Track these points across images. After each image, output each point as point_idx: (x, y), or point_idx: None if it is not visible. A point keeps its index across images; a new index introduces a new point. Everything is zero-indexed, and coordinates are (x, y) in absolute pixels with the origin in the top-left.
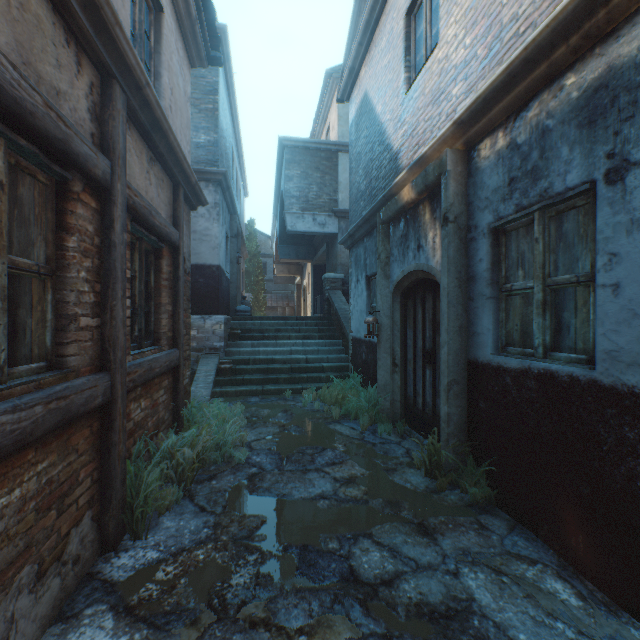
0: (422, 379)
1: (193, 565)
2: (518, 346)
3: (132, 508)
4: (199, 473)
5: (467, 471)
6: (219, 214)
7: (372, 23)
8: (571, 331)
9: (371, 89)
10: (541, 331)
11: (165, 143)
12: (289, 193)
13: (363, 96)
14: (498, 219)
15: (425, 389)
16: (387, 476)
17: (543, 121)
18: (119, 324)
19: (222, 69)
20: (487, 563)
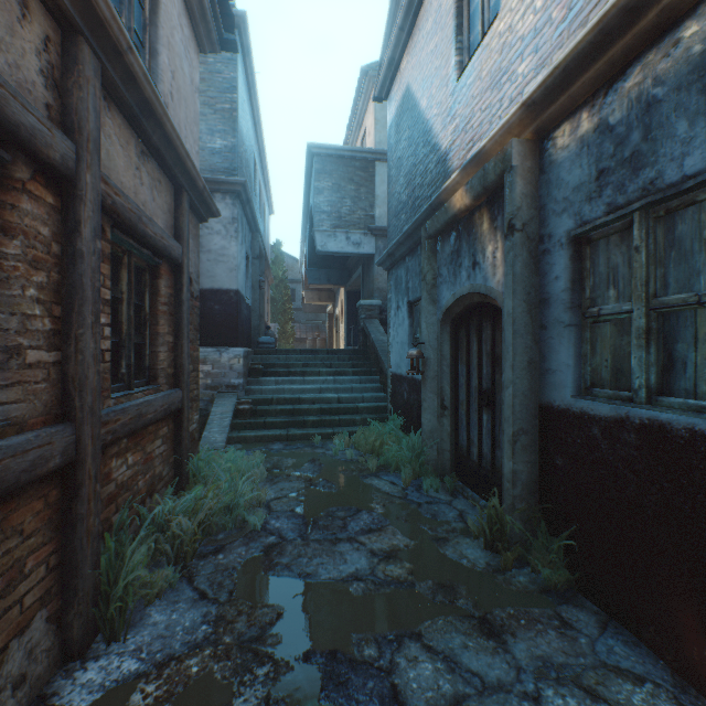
0: (478, 425)
1: (182, 683)
2: (609, 387)
3: (108, 599)
4: (204, 543)
5: (539, 544)
6: (237, 231)
7: (415, 2)
8: (688, 369)
9: (414, 81)
10: (644, 368)
11: (161, 133)
12: (319, 208)
13: (404, 91)
14: (581, 224)
15: (481, 437)
16: (437, 548)
17: (648, 90)
18: (88, 359)
19: (241, 64)
20: (577, 680)
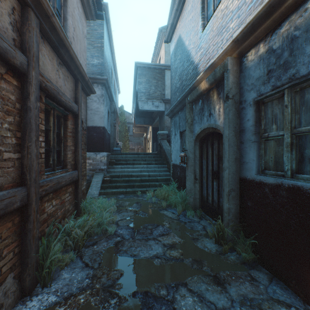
0: (211, 187)
1: (76, 307)
2: (272, 170)
3: (43, 267)
4: (88, 240)
5: (240, 241)
6: (104, 100)
7: None
8: None
9: (182, 33)
10: (289, 161)
11: (68, 55)
12: (140, 90)
13: (178, 38)
14: (260, 95)
15: (213, 192)
16: (193, 243)
17: (292, 32)
18: (33, 157)
19: (105, 26)
20: (259, 306)
